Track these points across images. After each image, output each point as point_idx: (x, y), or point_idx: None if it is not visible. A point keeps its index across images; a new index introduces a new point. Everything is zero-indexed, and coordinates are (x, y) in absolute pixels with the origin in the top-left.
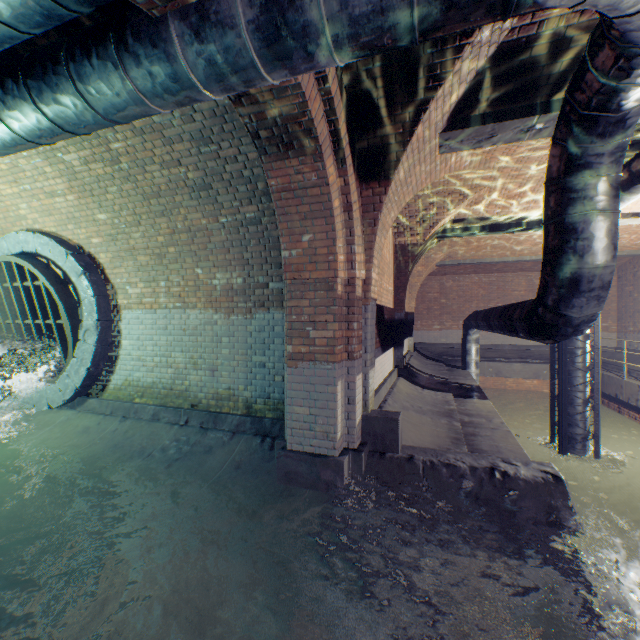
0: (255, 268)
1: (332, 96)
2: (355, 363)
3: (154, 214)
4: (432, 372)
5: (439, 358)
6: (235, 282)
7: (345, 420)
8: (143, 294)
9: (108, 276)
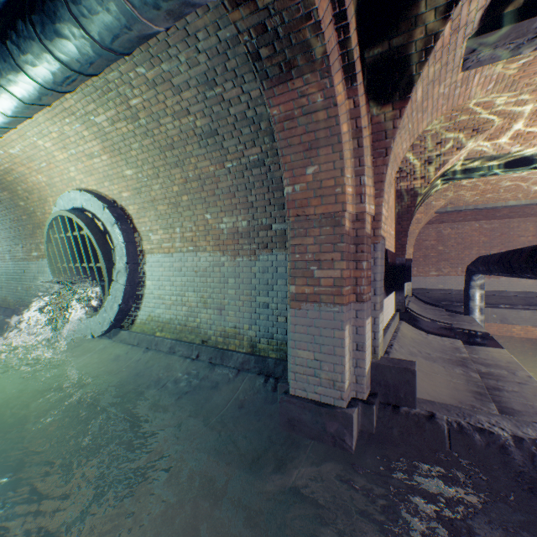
0: (259, 210)
1: None
2: (364, 306)
3: (169, 166)
4: (433, 317)
5: (437, 303)
6: (240, 225)
7: (353, 367)
8: (162, 240)
9: (135, 225)
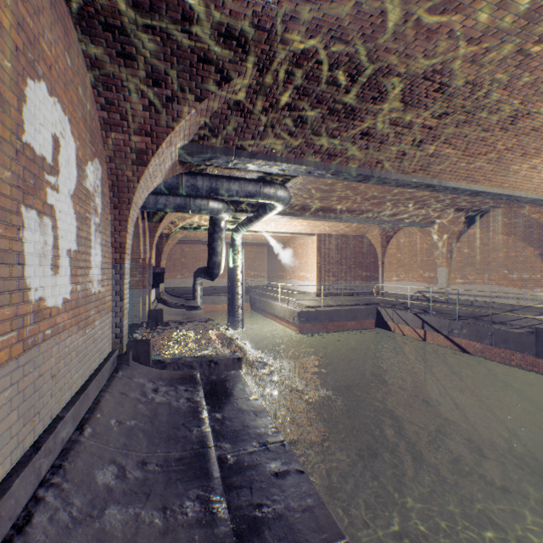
0: None
1: None
2: (147, 290)
3: None
4: (176, 302)
5: (181, 296)
6: None
7: (143, 311)
8: None
9: None
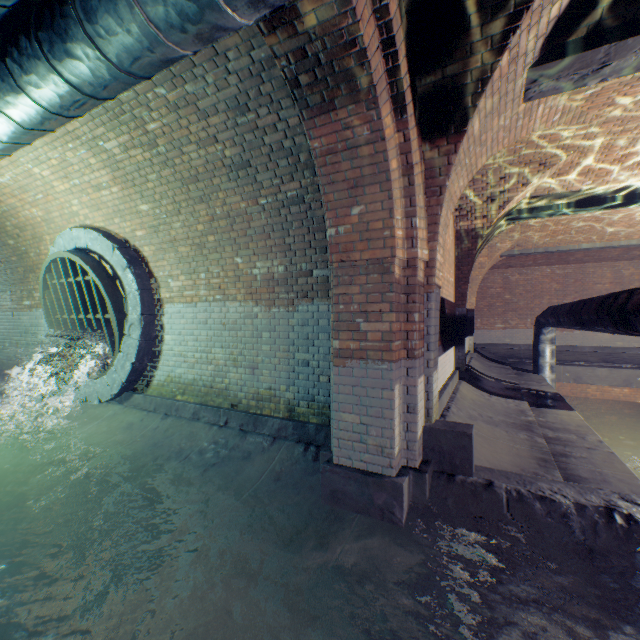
0: (297, 254)
1: (390, 17)
2: (416, 363)
3: (193, 201)
4: (498, 376)
5: (503, 360)
6: (276, 271)
7: (403, 432)
8: (184, 287)
9: (152, 269)
